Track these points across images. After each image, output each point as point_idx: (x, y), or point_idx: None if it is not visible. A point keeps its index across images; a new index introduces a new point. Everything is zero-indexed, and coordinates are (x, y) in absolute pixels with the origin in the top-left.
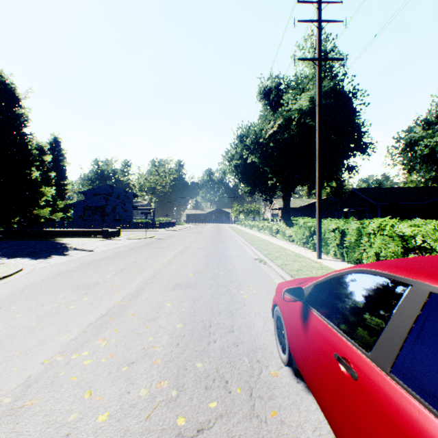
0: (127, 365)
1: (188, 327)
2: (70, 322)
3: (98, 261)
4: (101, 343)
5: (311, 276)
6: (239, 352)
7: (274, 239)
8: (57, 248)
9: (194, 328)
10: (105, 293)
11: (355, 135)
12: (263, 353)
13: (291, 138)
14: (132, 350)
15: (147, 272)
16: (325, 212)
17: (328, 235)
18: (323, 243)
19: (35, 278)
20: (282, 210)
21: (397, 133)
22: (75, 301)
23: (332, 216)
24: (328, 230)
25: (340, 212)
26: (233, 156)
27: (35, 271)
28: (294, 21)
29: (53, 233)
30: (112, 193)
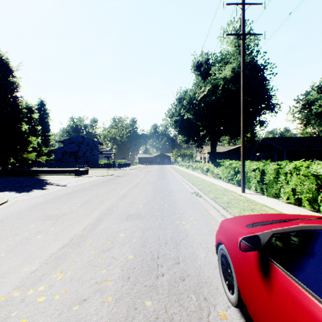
0: (79, 304)
1: (138, 258)
2: (34, 253)
3: (69, 194)
4: (58, 277)
5: (253, 215)
6: (186, 287)
7: (205, 176)
8: (39, 184)
9: (143, 260)
10: (70, 223)
11: (265, 98)
12: (209, 289)
13: (217, 100)
14: (85, 285)
15: (106, 203)
16: None
17: (250, 174)
18: (245, 180)
19: (15, 209)
20: (210, 154)
21: (297, 96)
22: (43, 231)
23: (247, 159)
24: (250, 170)
25: (253, 156)
26: (173, 114)
27: (17, 203)
28: (223, 4)
29: (37, 172)
30: (83, 142)
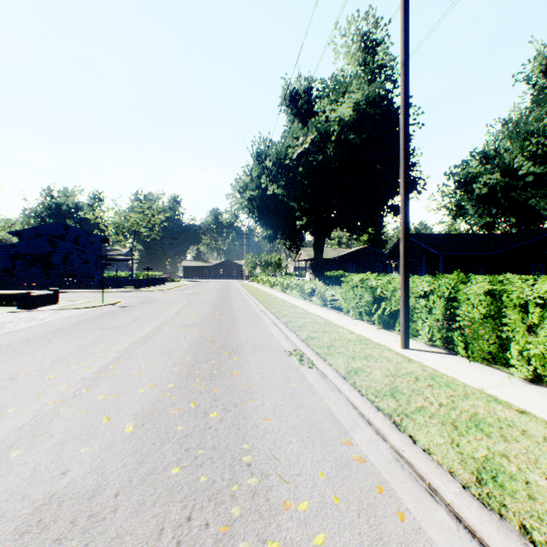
0: None
1: None
2: None
3: None
4: None
5: None
6: None
7: (309, 304)
8: None
9: None
10: None
11: None
12: None
13: (327, 161)
14: None
15: (4, 423)
16: (364, 265)
17: (413, 303)
18: None
19: None
20: (314, 262)
21: (449, 168)
22: None
23: (372, 270)
24: (415, 294)
25: (381, 265)
26: (246, 185)
27: None
28: None
29: None
30: (66, 235)
